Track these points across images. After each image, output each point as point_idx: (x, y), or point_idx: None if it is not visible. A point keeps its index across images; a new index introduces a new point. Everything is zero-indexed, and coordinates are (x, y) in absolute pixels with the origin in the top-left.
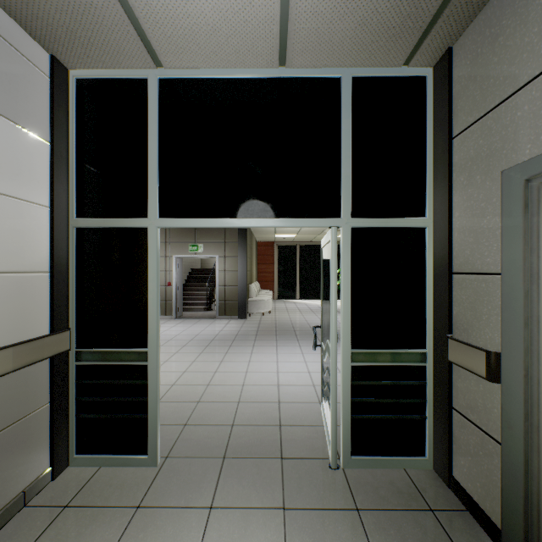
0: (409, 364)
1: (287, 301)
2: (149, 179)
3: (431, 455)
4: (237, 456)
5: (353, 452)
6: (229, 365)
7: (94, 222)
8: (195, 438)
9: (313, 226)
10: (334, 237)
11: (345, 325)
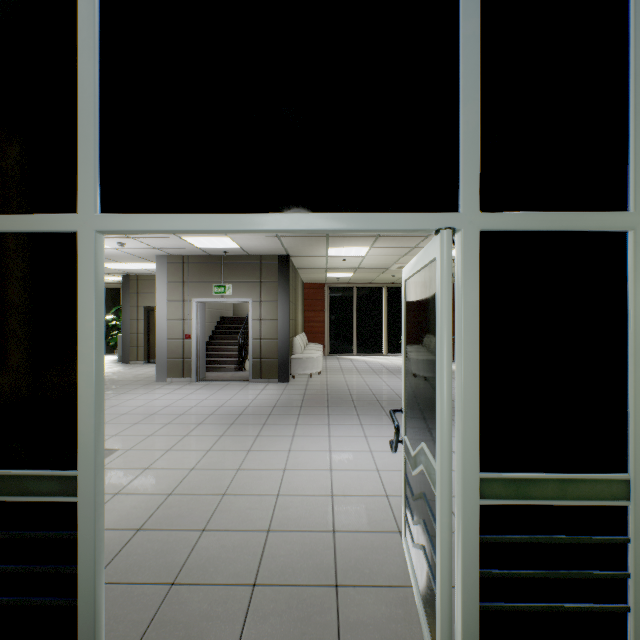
0: (595, 503)
1: (341, 358)
2: (79, 135)
3: None
4: None
5: None
6: (259, 457)
7: None
8: (183, 618)
9: (404, 228)
10: (446, 250)
11: (469, 426)
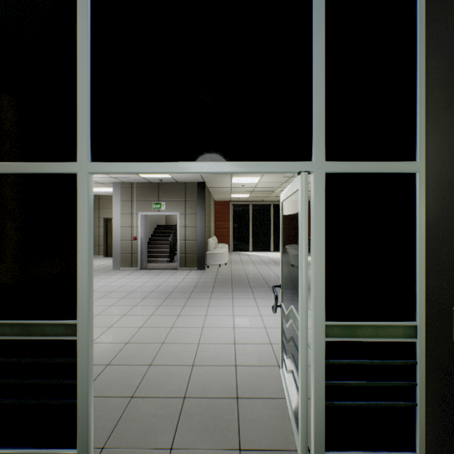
0: (395, 340)
1: (241, 254)
2: (78, 114)
3: (423, 451)
4: (187, 447)
5: (327, 446)
6: (185, 319)
7: (12, 166)
8: (140, 417)
9: (279, 171)
10: (304, 184)
11: (318, 292)
